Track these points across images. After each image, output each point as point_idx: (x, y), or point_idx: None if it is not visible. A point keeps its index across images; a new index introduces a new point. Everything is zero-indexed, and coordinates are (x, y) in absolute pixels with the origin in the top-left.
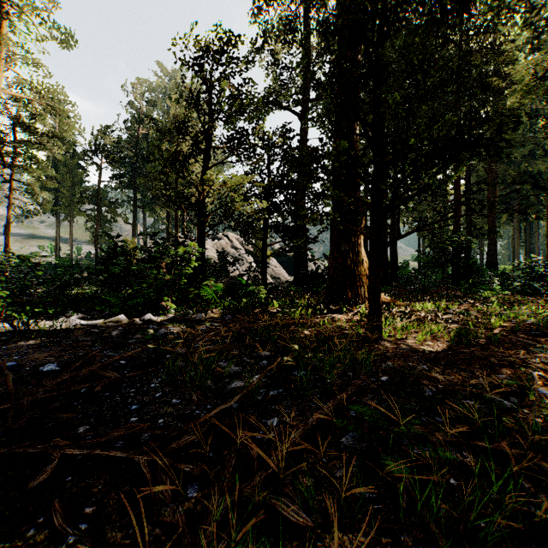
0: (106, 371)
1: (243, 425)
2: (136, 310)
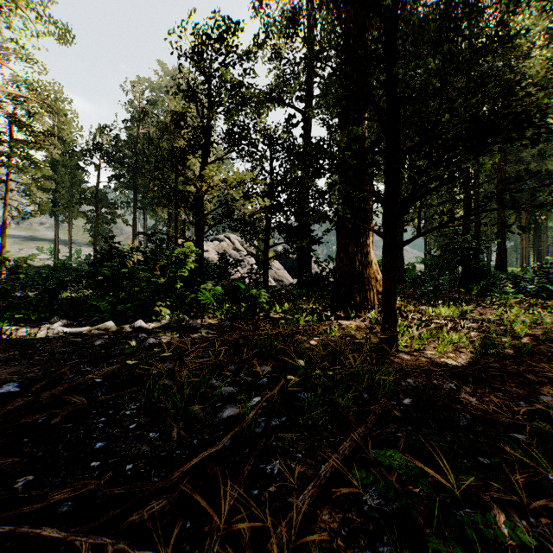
0: (72, 395)
1: (233, 482)
2: (128, 315)
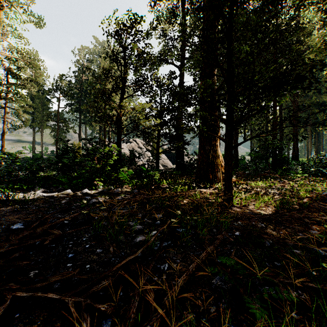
0: (53, 229)
1: (144, 272)
2: (79, 186)
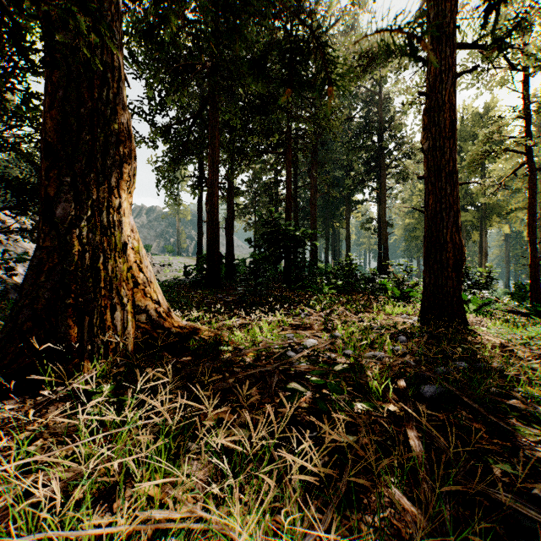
0: None
1: None
2: None
